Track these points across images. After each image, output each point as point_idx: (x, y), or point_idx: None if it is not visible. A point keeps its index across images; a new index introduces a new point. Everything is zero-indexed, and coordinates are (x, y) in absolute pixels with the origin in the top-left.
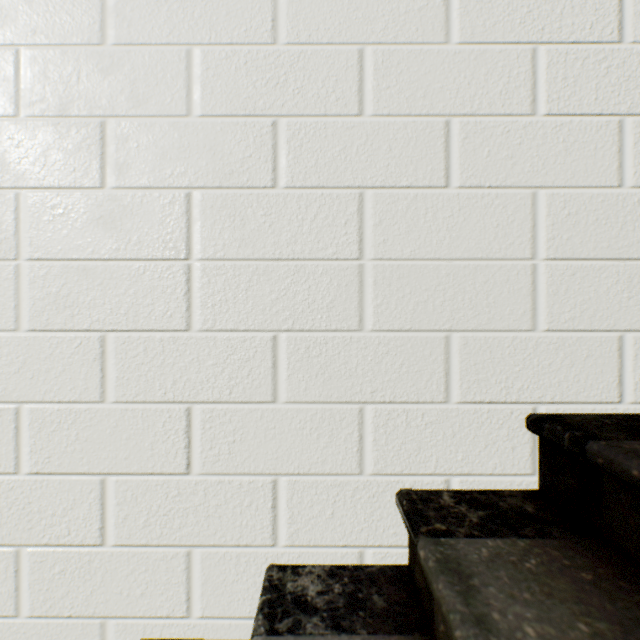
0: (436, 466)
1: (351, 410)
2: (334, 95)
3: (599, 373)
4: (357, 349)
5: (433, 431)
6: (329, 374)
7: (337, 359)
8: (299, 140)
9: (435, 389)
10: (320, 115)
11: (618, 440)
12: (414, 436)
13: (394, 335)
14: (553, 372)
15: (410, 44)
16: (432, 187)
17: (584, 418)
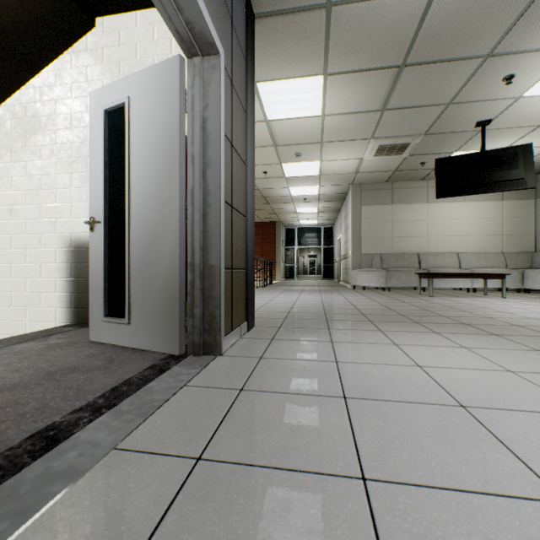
0: None
1: None
2: None
3: None
4: None
5: None
6: None
7: None
8: None
9: None
10: None
11: None
12: None
13: (4, 335)
14: None
15: (6, 278)
16: (10, 306)
17: None
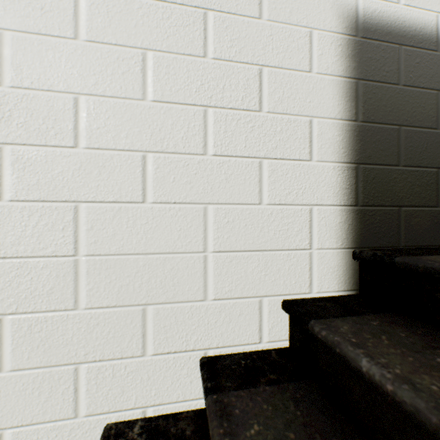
0: (136, 402)
1: (68, 370)
2: (54, 130)
3: (247, 325)
4: (73, 323)
5: (134, 377)
6: (49, 344)
7: (56, 332)
8: (23, 163)
9: (135, 347)
10: (41, 145)
11: (228, 391)
12: (119, 383)
13: (103, 310)
14: (218, 327)
15: (116, 97)
16: (133, 202)
17: (232, 360)
